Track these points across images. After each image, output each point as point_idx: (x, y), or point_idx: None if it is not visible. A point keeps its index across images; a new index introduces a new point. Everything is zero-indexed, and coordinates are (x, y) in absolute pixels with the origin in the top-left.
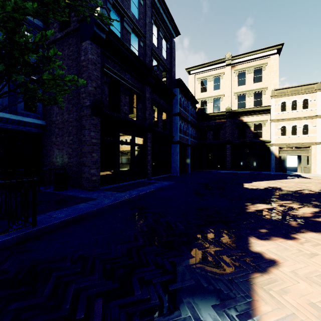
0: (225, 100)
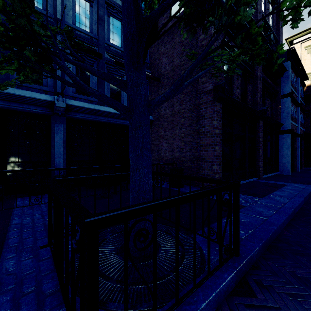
0: None
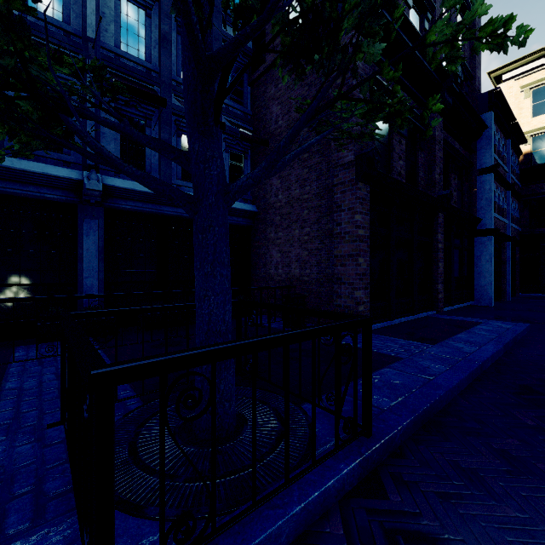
0: None
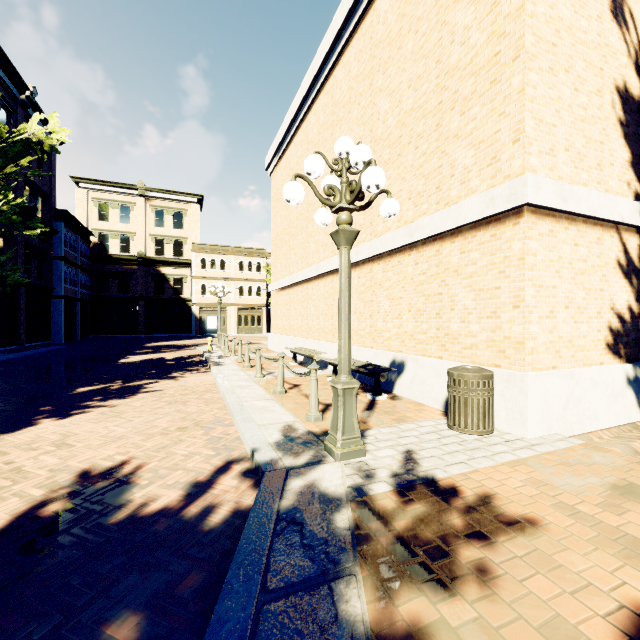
0: (137, 241)
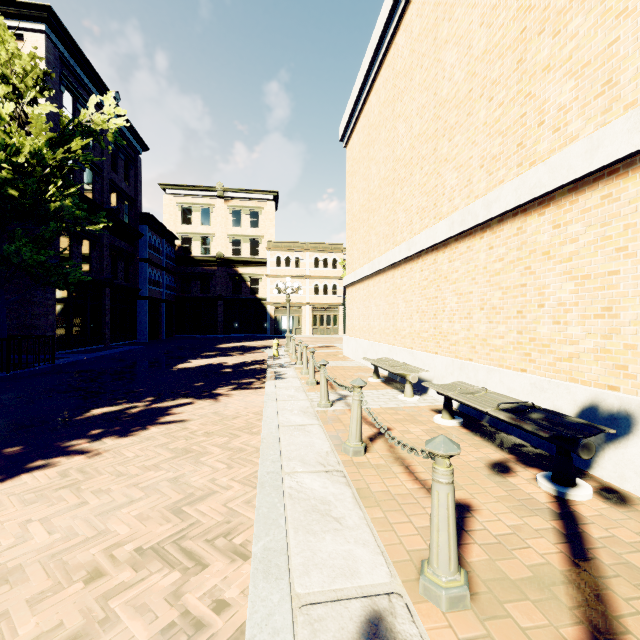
0: (216, 242)
